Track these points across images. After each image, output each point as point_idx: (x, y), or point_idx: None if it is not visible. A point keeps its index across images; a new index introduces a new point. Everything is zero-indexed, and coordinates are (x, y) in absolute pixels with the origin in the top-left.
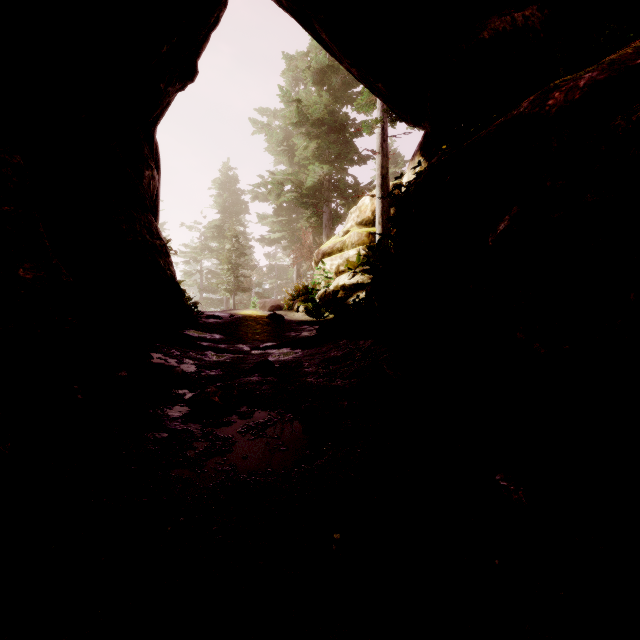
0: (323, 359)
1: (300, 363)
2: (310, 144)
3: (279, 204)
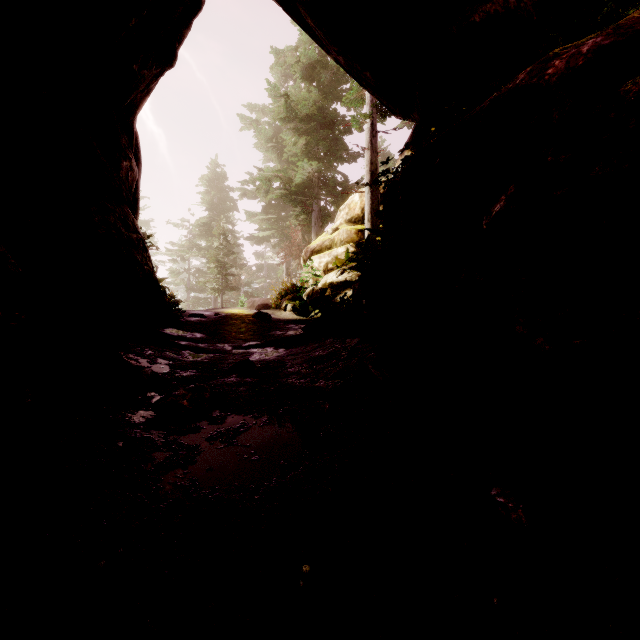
0: (307, 359)
1: (283, 363)
2: (299, 140)
3: (268, 202)
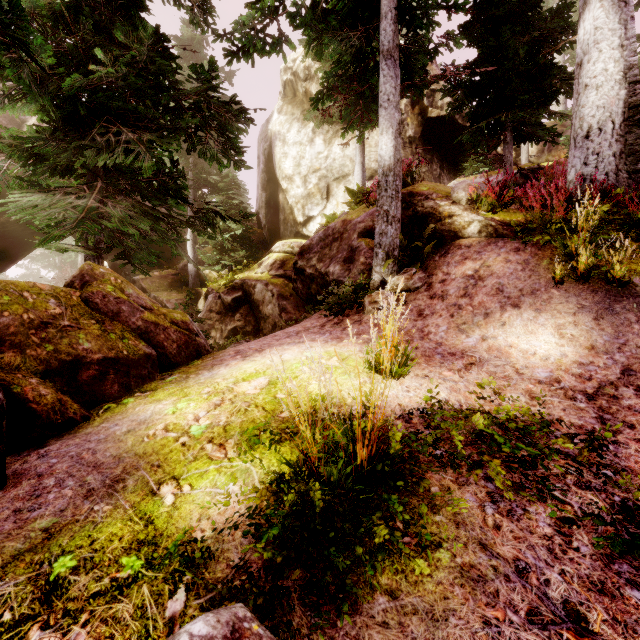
0: None
1: None
2: None
3: None
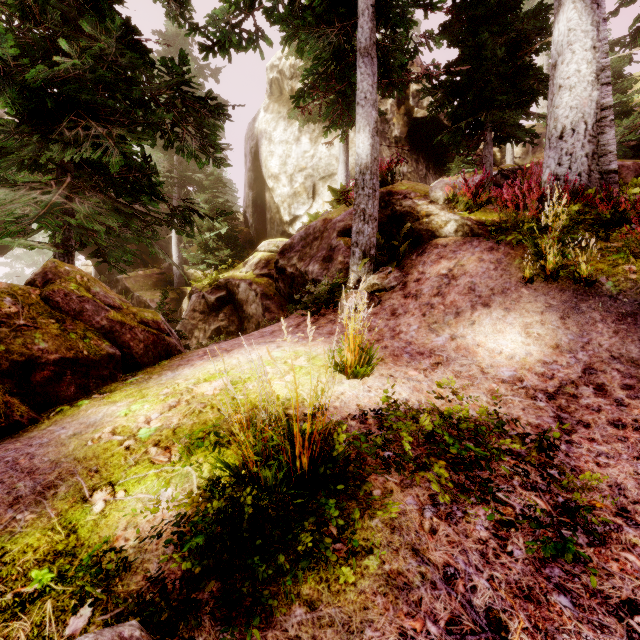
0: None
1: None
2: None
3: None
